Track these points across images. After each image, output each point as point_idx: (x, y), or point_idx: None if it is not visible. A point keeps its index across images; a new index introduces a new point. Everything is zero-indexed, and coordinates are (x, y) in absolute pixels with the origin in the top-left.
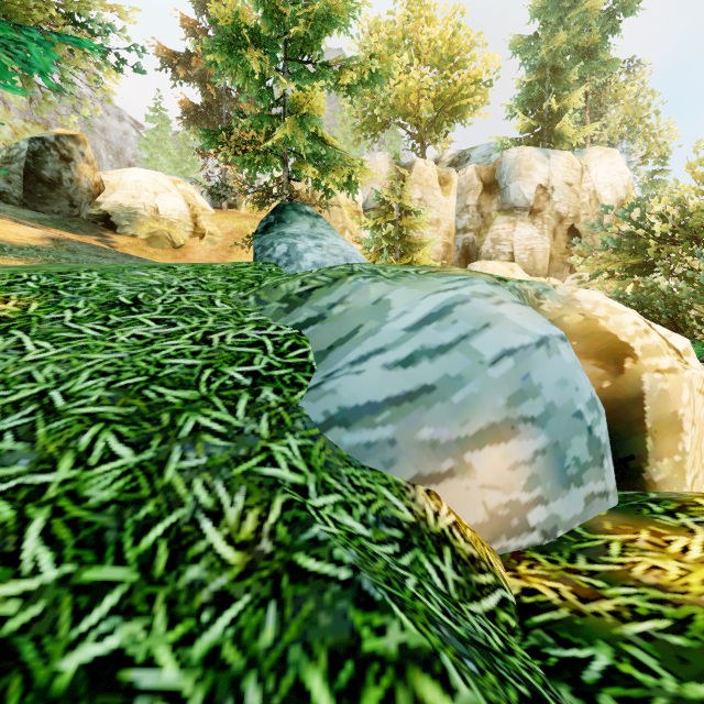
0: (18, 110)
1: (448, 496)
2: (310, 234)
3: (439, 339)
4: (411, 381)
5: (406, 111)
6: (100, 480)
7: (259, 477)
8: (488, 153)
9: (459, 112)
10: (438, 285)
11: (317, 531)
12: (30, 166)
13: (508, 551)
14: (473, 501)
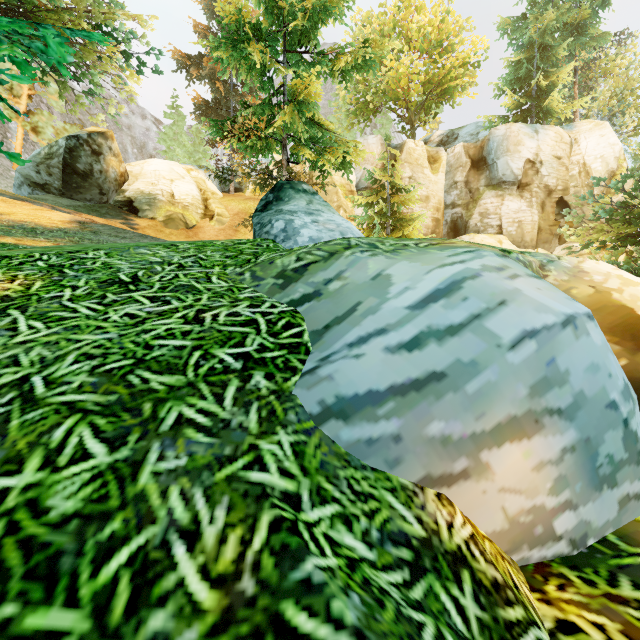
0: (59, 114)
1: (461, 501)
2: (307, 211)
3: (448, 318)
4: (418, 366)
5: (397, 96)
6: (66, 485)
7: (244, 485)
8: (476, 131)
9: (447, 94)
10: (442, 258)
11: (310, 569)
12: (67, 160)
13: (530, 562)
14: (491, 506)
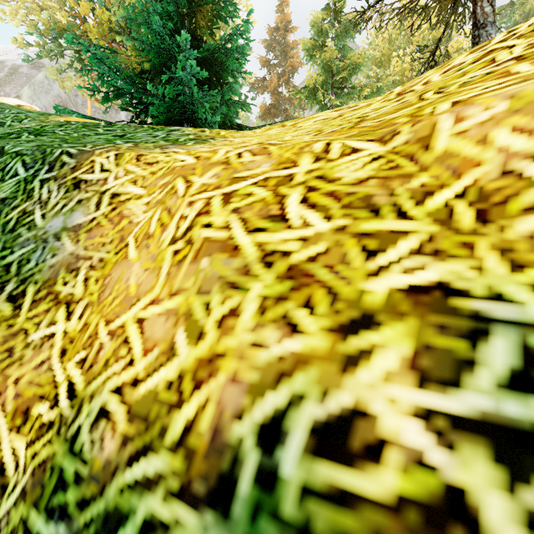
0: None
1: None
2: None
3: None
4: None
5: (402, 82)
6: None
7: None
8: None
9: None
10: None
11: None
12: None
13: None
14: None
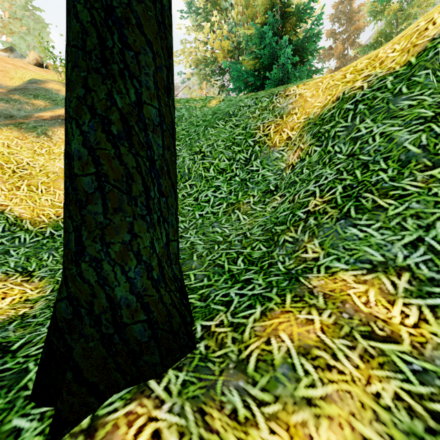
0: None
1: None
2: None
3: None
4: None
5: None
6: None
7: None
8: None
9: None
10: None
11: None
12: None
13: None
14: None
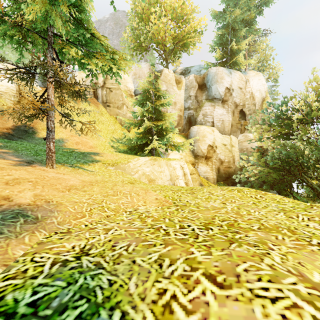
0: None
1: None
2: None
3: None
4: None
5: (158, 42)
6: None
7: None
8: (199, 69)
9: (186, 46)
10: None
11: None
12: None
13: None
14: None
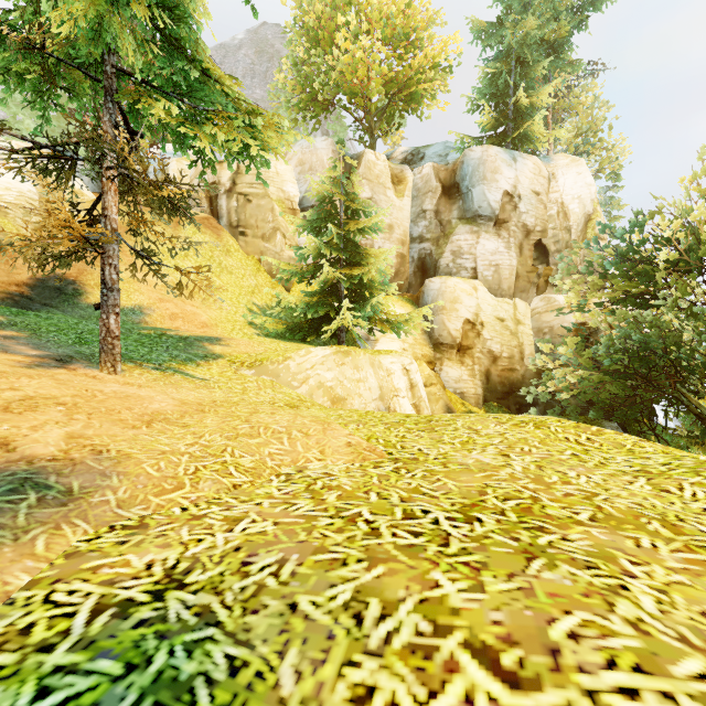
0: None
1: None
2: None
3: None
4: None
5: (353, 91)
6: None
7: None
8: (445, 152)
9: (414, 100)
10: None
11: None
12: None
13: None
14: None
